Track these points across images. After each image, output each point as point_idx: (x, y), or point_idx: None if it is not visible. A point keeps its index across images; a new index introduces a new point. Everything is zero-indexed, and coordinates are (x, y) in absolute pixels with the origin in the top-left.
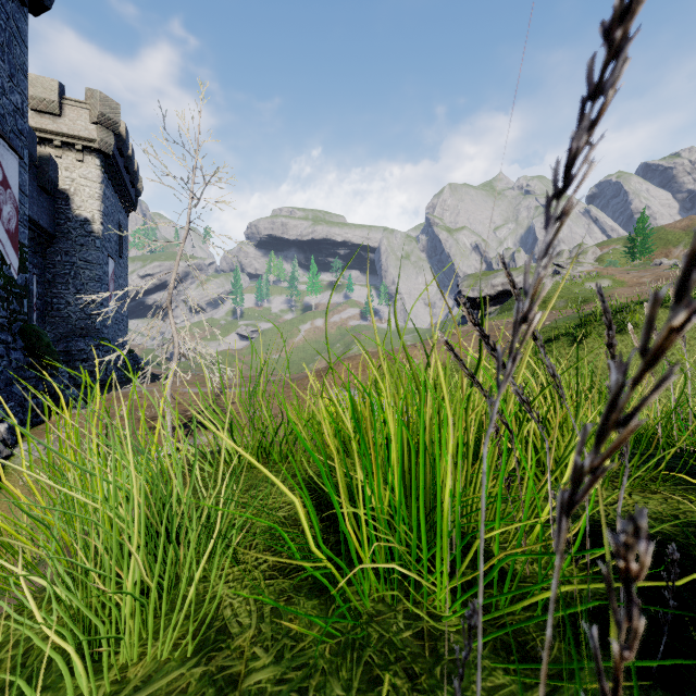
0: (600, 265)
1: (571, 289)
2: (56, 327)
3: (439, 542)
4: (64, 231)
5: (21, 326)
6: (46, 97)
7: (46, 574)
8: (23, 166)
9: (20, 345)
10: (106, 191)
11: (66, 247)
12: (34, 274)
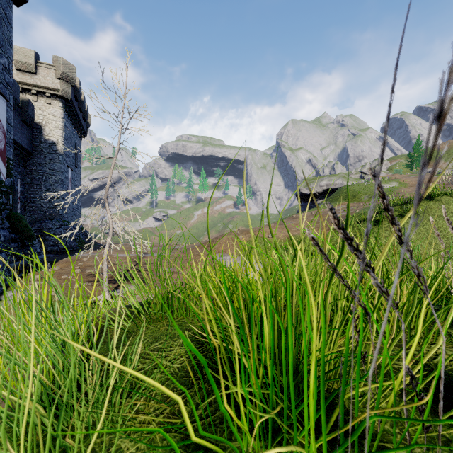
0: (390, 173)
1: (372, 188)
2: (33, 213)
3: (307, 410)
4: (38, 149)
5: (7, 213)
6: (26, 61)
7: (2, 403)
8: (9, 107)
9: (6, 226)
10: (66, 124)
11: (40, 160)
12: (18, 178)
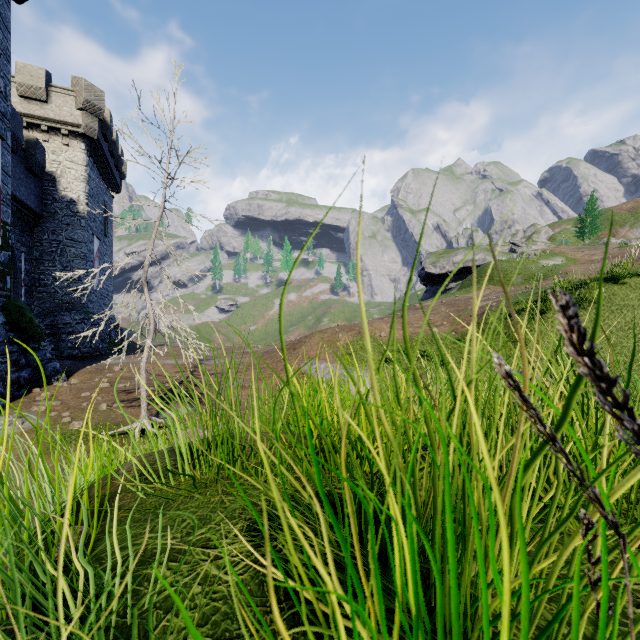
0: (553, 244)
1: (527, 266)
2: (43, 302)
3: None
4: (51, 211)
5: (4, 302)
6: (33, 84)
7: None
8: (6, 148)
9: (2, 320)
10: (91, 174)
11: (53, 226)
12: (21, 252)
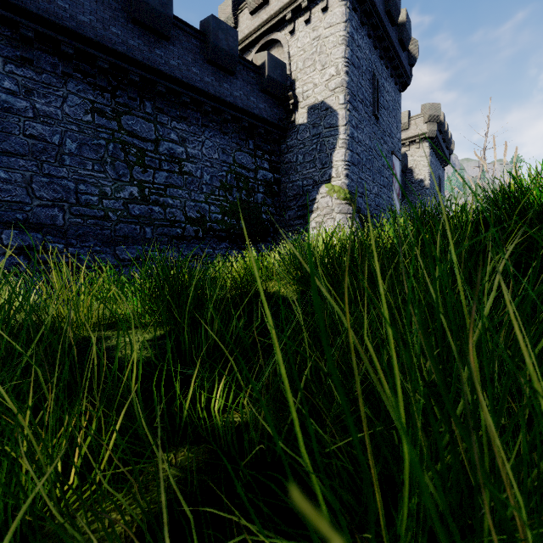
0: None
1: None
2: None
3: None
4: (410, 190)
5: None
6: (402, 122)
7: None
8: (400, 164)
9: None
10: (431, 160)
11: (411, 198)
12: None
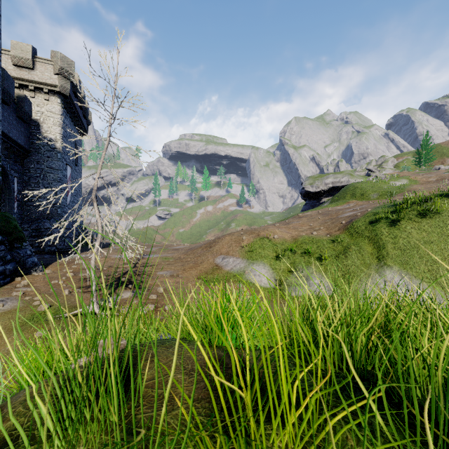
0: (398, 170)
1: (381, 186)
2: (30, 213)
3: None
4: (36, 147)
5: None
6: (23, 56)
7: None
8: None
9: None
10: (65, 121)
11: (38, 158)
12: (14, 177)
